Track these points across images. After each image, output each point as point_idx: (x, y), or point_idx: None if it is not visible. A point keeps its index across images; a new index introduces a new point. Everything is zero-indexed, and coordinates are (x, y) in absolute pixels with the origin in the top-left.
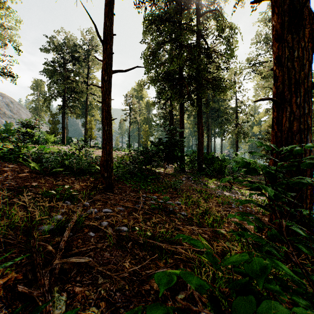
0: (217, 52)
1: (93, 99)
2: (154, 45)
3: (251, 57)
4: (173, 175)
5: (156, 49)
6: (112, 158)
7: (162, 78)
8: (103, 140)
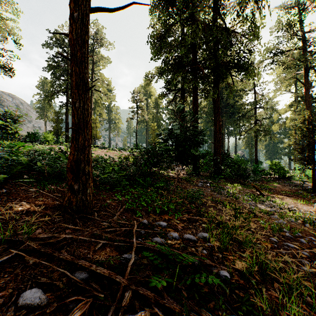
0: (237, 33)
1: (100, 98)
2: (163, 25)
3: (273, 44)
4: (186, 179)
5: (165, 32)
6: (87, 156)
7: (172, 66)
8: (72, 125)
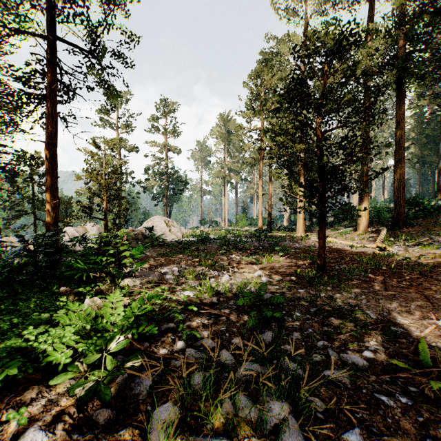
0: None
1: None
2: None
3: None
4: None
5: None
6: None
7: None
8: None
